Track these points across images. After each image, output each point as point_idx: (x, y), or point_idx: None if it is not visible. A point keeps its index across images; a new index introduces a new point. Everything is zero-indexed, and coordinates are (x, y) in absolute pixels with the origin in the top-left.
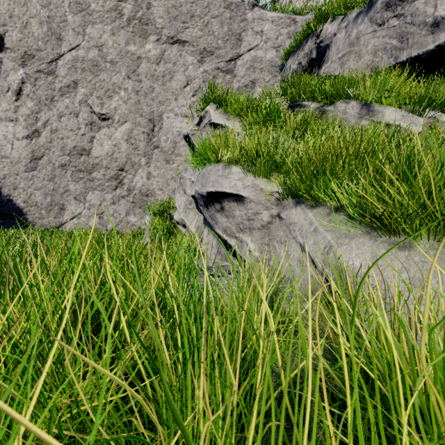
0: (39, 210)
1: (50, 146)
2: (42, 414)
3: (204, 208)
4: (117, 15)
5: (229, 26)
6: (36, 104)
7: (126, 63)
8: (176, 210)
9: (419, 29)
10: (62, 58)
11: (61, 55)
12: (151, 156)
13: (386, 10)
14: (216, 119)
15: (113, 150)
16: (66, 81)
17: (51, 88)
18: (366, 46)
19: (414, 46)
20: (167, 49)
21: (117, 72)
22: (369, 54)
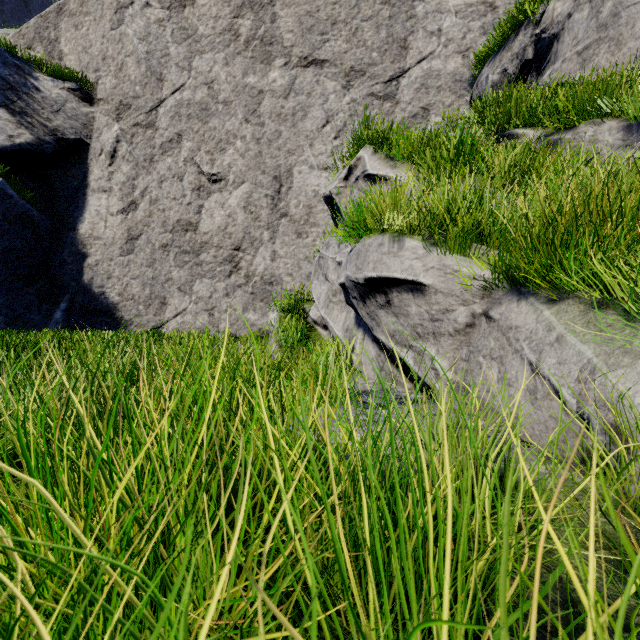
0: (137, 305)
1: (149, 221)
2: None
3: (359, 302)
4: (231, 37)
5: (389, 29)
6: (133, 168)
7: (243, 102)
8: (313, 304)
9: None
10: (163, 105)
11: (162, 101)
12: (276, 229)
13: None
14: (374, 169)
15: (227, 222)
16: (168, 134)
17: (151, 145)
18: (632, 25)
19: None
20: (298, 74)
21: (231, 116)
22: (638, 38)
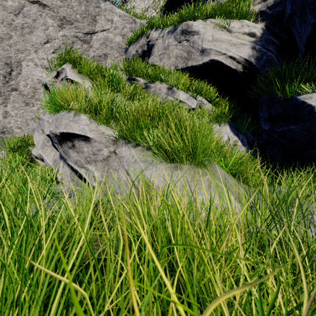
0: None
1: None
2: None
3: (58, 145)
4: None
5: (86, 7)
6: None
7: None
8: (35, 146)
9: (196, 51)
10: None
11: None
12: (8, 97)
13: (182, 35)
14: (71, 76)
15: None
16: None
17: None
18: (172, 52)
19: (194, 60)
20: (26, 5)
21: None
22: (174, 57)
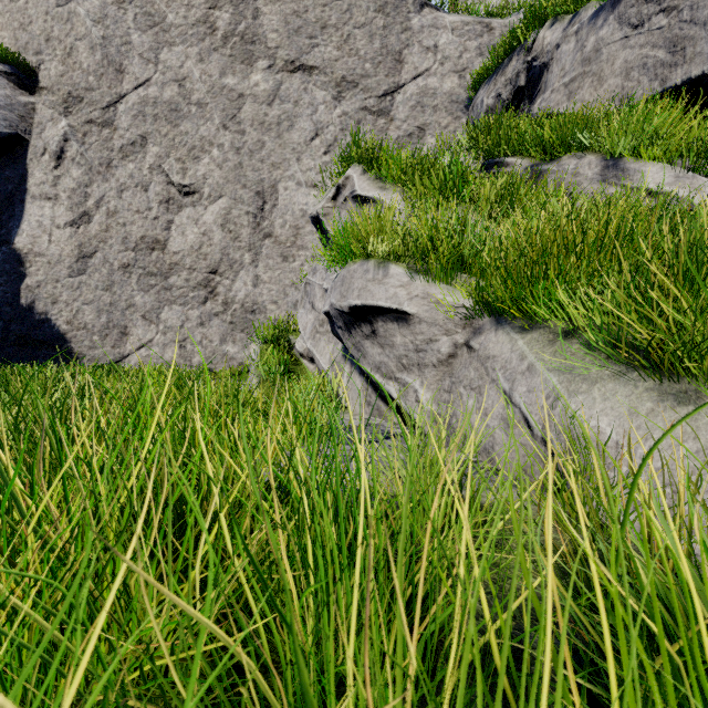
0: (90, 335)
1: (106, 237)
2: (96, 679)
3: (345, 332)
4: (207, 31)
5: (383, 39)
6: (85, 173)
7: (220, 105)
8: (300, 335)
9: (705, 31)
10: (123, 101)
11: (122, 97)
12: (259, 250)
13: (647, 1)
14: (363, 190)
15: (201, 241)
16: (130, 136)
17: (108, 147)
18: (612, 62)
19: (696, 59)
20: (284, 80)
21: (207, 120)
22: (617, 76)
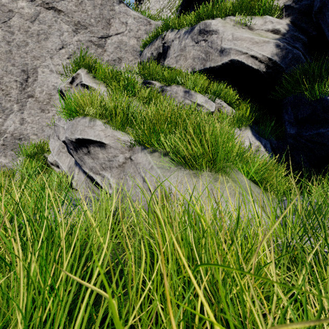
0: None
1: None
2: None
3: (74, 151)
4: None
5: (101, 10)
6: None
7: None
8: (51, 153)
9: (214, 51)
10: None
11: None
12: (24, 104)
13: (199, 35)
14: (86, 82)
15: None
16: None
17: None
18: (189, 53)
19: (212, 60)
20: (42, 11)
21: None
22: (191, 59)
